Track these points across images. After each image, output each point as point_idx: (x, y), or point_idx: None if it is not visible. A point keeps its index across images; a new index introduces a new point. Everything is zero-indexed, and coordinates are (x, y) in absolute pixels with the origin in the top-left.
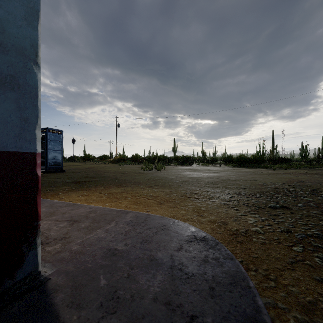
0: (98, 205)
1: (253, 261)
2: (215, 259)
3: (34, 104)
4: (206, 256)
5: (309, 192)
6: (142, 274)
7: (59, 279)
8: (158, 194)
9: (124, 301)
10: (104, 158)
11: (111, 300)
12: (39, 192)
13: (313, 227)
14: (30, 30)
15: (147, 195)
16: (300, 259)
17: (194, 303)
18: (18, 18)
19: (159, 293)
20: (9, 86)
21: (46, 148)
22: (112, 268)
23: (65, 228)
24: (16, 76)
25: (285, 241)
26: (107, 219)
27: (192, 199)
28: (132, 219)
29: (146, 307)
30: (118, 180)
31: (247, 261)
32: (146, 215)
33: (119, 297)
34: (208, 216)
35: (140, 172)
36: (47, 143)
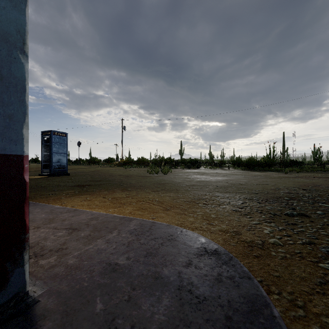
0: (100, 211)
1: (275, 281)
2: (230, 278)
3: (20, 99)
4: (219, 273)
5: (327, 197)
6: (145, 296)
7: (49, 302)
8: (164, 199)
9: None
10: (110, 161)
11: None
12: (27, 200)
13: None
14: (16, 13)
15: (153, 200)
16: None
17: None
18: None
19: (165, 324)
20: None
21: (51, 151)
22: (111, 288)
23: (63, 237)
24: None
25: (309, 256)
26: (109, 227)
27: (201, 204)
28: (136, 227)
29: None
30: (123, 184)
31: (267, 281)
32: (151, 223)
33: (117, 327)
34: (219, 224)
35: (146, 175)
36: (51, 145)
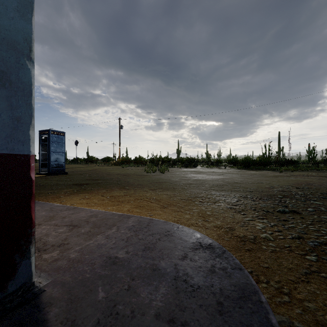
0: (99, 209)
1: (264, 272)
2: (223, 269)
3: (27, 103)
4: (213, 265)
5: (318, 195)
6: (143, 286)
7: (54, 291)
8: (161, 197)
9: (124, 318)
10: (107, 160)
11: (110, 316)
12: (33, 197)
13: (326, 233)
14: (23, 22)
15: (150, 198)
16: (314, 269)
17: (201, 320)
18: (10, 10)
19: (162, 309)
20: (0, 83)
21: (49, 150)
22: (111, 279)
23: (64, 233)
24: (8, 72)
25: (297, 250)
26: (108, 224)
27: (197, 202)
28: (135, 224)
29: (147, 325)
30: (121, 183)
31: (257, 272)
32: (149, 220)
33: (118, 312)
34: (214, 221)
35: (143, 174)
36: (49, 144)
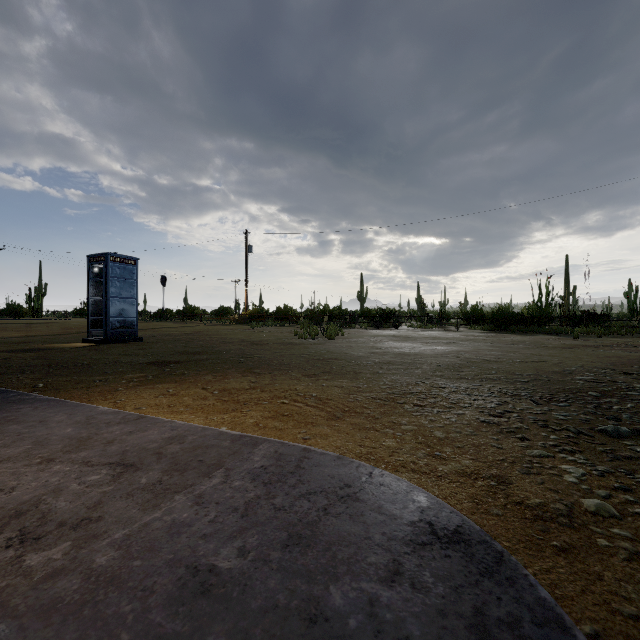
0: (193, 420)
1: (634, 638)
2: (510, 626)
3: None
4: (478, 608)
5: None
6: None
7: None
8: (329, 393)
9: None
10: (223, 314)
11: None
12: None
13: None
14: None
15: (306, 396)
16: None
17: None
18: None
19: None
20: None
21: (106, 294)
22: None
23: (98, 487)
24: None
25: None
26: (206, 463)
27: (409, 407)
28: (268, 463)
29: None
30: (245, 360)
31: (614, 638)
32: (301, 452)
33: None
34: (455, 456)
35: (293, 342)
36: (106, 283)
